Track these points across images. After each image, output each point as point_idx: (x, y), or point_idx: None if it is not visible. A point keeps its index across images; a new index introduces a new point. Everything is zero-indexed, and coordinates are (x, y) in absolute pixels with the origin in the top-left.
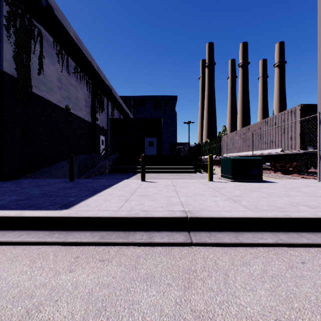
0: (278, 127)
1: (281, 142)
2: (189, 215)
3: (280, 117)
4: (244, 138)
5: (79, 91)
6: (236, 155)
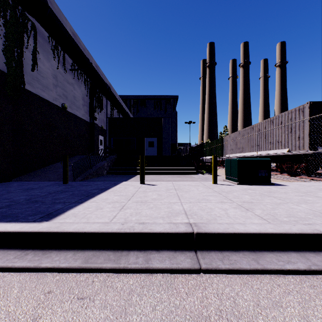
0: (284, 126)
1: (287, 142)
2: (196, 230)
3: (287, 115)
4: (248, 138)
5: (76, 89)
6: (240, 156)
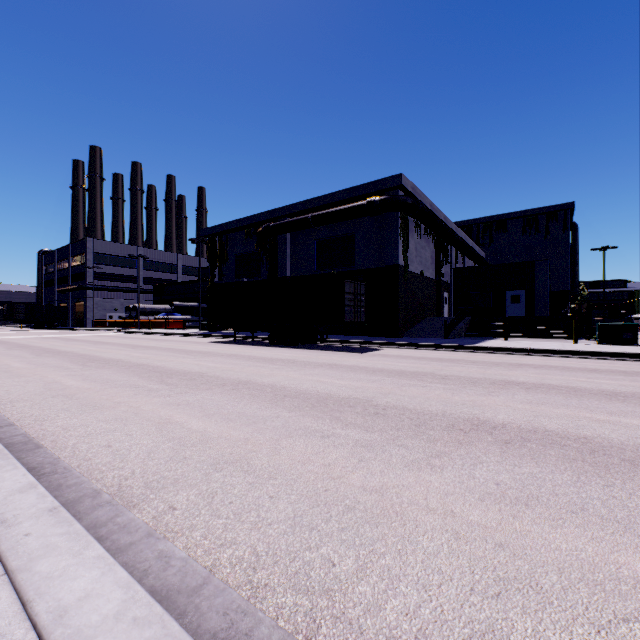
0: None
1: None
2: (529, 348)
3: None
4: None
5: (427, 250)
6: None
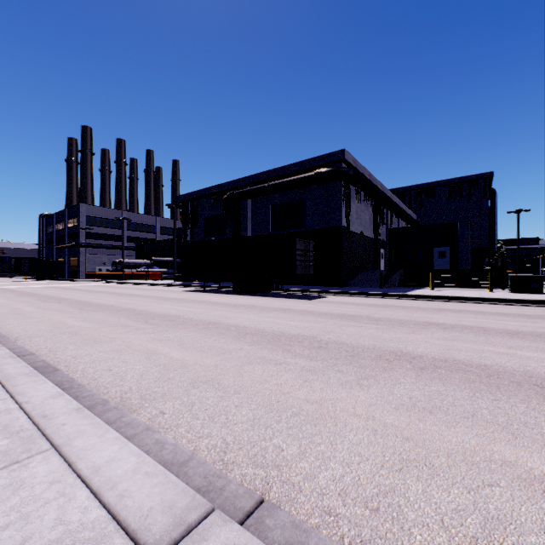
0: None
1: None
2: (450, 296)
3: None
4: None
5: (366, 213)
6: None
